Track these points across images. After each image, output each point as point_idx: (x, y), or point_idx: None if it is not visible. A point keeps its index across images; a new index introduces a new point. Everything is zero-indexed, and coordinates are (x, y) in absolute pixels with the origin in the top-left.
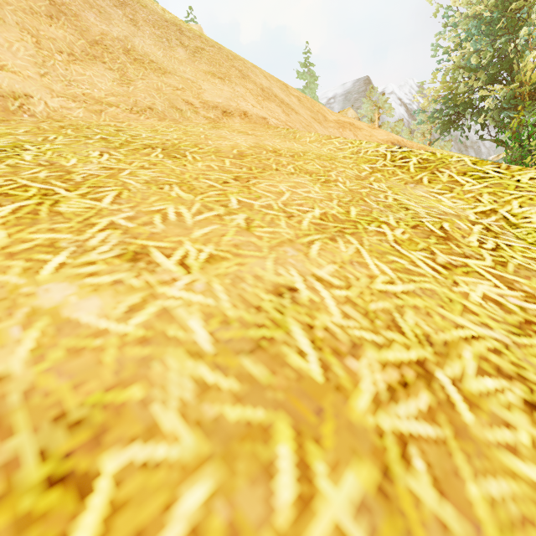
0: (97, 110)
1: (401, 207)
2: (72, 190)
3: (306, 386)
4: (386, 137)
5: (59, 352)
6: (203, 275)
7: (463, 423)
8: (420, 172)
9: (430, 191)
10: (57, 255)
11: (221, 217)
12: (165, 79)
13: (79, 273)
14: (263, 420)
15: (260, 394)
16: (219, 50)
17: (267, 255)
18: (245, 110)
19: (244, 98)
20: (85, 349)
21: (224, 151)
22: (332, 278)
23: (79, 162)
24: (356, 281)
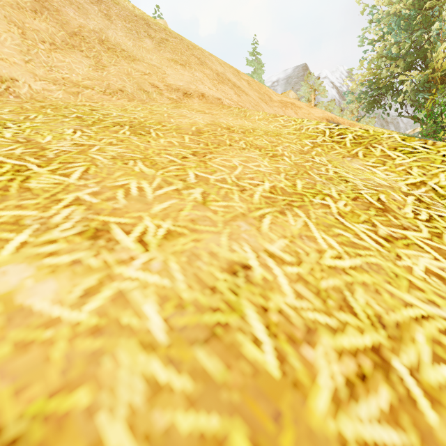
0: (75, 92)
1: (341, 179)
2: (43, 166)
3: (262, 383)
4: (322, 115)
5: (6, 347)
6: (160, 253)
7: (428, 425)
8: (356, 147)
9: (365, 164)
10: (20, 234)
11: (179, 191)
12: (134, 65)
13: (39, 253)
14: (217, 430)
15: (215, 396)
16: (180, 41)
17: (222, 230)
18: (203, 92)
19: (202, 82)
20: (33, 343)
21: (184, 128)
22: (283, 254)
23: (53, 139)
24: (306, 257)
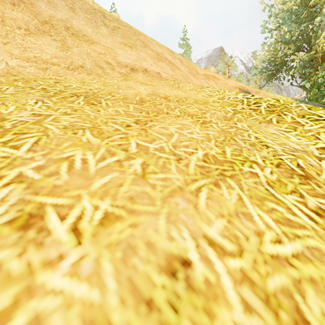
0: (44, 68)
1: (262, 145)
2: None
3: None
4: (235, 85)
5: None
6: (93, 247)
7: None
8: (270, 114)
9: (278, 129)
10: None
11: (121, 162)
12: (92, 47)
13: None
14: None
15: None
16: (129, 29)
17: (160, 209)
18: (146, 67)
19: (145, 60)
20: None
21: (129, 98)
22: (223, 239)
23: (15, 110)
24: (246, 243)
